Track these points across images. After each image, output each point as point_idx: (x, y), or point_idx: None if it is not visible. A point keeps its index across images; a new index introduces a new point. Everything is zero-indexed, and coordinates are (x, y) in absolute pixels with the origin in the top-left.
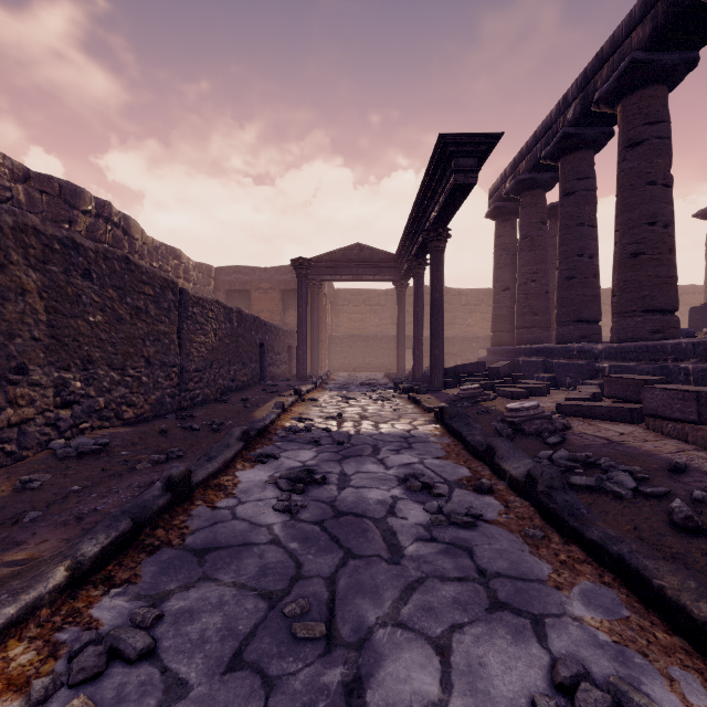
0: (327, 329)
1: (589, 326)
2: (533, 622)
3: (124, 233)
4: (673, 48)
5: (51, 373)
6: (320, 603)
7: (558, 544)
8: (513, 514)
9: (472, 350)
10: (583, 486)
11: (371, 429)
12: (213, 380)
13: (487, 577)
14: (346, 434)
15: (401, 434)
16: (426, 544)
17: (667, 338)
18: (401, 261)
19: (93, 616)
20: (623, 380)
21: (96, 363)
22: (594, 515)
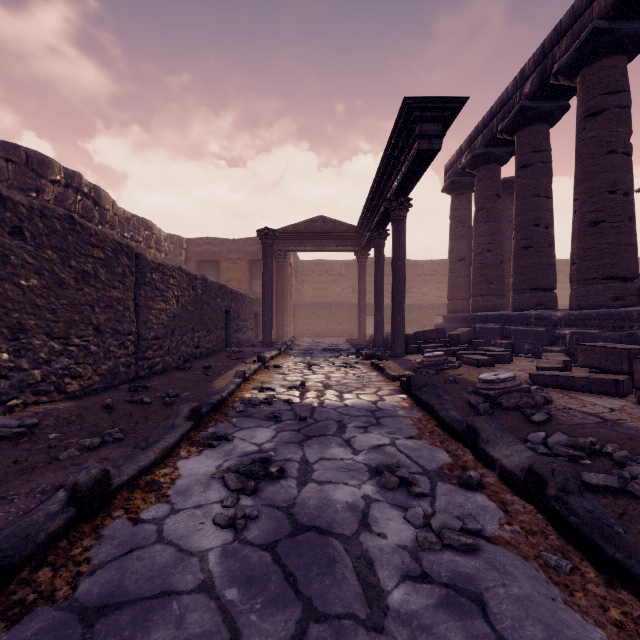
0: (292, 297)
1: (545, 294)
2: None
3: (94, 204)
4: (635, 16)
5: None
6: None
7: (597, 584)
8: (517, 524)
9: (428, 317)
10: (602, 487)
11: (335, 400)
12: (175, 347)
13: None
14: (309, 407)
15: (367, 407)
16: (417, 586)
17: (628, 305)
18: (362, 232)
19: None
20: (602, 349)
21: (30, 332)
22: (636, 537)
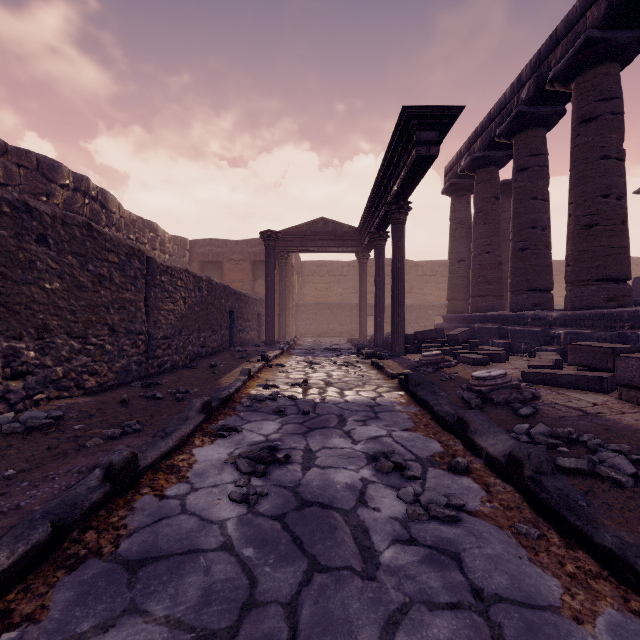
0: (294, 298)
1: (542, 294)
2: None
3: (101, 207)
4: (627, 26)
5: None
6: None
7: (559, 547)
8: (497, 501)
9: (428, 317)
10: (573, 470)
11: (336, 396)
12: (182, 347)
13: (485, 601)
14: (311, 403)
15: (367, 402)
16: (405, 547)
17: (621, 306)
18: (363, 234)
19: None
20: (589, 348)
21: (53, 332)
22: (596, 509)
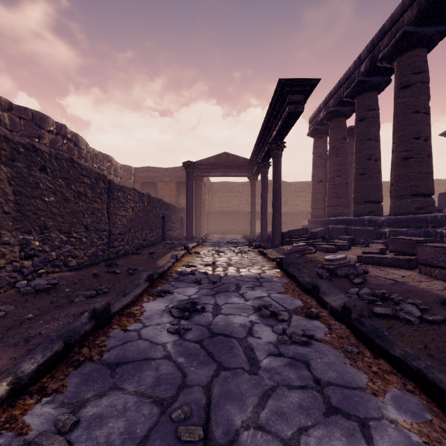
0: (206, 207)
1: (375, 205)
2: (360, 425)
3: (74, 145)
4: (431, 23)
5: (17, 236)
6: (199, 408)
7: (370, 358)
8: (334, 334)
9: (298, 221)
10: (383, 314)
11: (235, 272)
12: (131, 240)
13: (322, 385)
14: (218, 276)
15: (254, 276)
16: (276, 358)
17: (427, 213)
18: (253, 163)
19: (25, 422)
20: (402, 240)
21: (50, 229)
22: (394, 336)
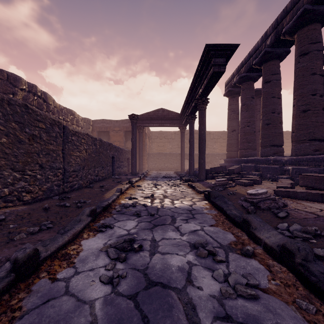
0: (147, 150)
1: (278, 148)
2: None
3: (44, 101)
4: None
5: None
6: None
7: None
8: (278, 279)
9: (216, 160)
10: None
11: (170, 204)
12: (85, 176)
13: None
14: (155, 208)
15: (187, 208)
16: None
17: (322, 154)
18: (183, 116)
19: None
20: (312, 177)
21: (2, 168)
22: None
